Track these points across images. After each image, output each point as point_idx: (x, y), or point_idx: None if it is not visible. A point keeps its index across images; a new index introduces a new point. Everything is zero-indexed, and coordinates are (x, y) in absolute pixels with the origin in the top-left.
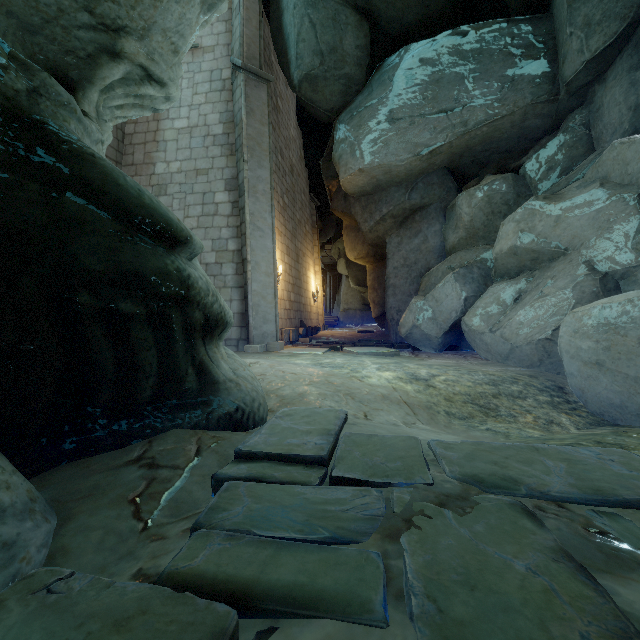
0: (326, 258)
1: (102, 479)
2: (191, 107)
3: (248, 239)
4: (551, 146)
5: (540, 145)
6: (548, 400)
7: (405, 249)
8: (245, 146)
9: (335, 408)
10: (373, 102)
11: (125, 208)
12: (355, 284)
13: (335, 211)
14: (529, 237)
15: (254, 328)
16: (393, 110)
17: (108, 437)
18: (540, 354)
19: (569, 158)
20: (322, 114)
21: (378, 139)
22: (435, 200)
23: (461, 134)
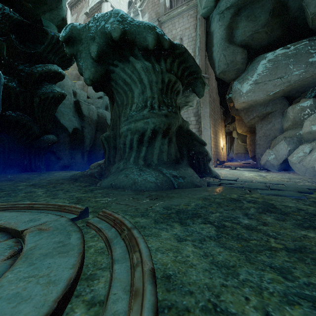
0: (226, 130)
1: (202, 180)
2: None
3: (202, 132)
4: None
5: None
6: (309, 184)
7: (264, 129)
8: (201, 102)
9: None
10: (248, 77)
11: (199, 141)
12: (241, 142)
13: (232, 114)
14: (315, 127)
15: None
16: (257, 79)
17: (199, 176)
18: None
19: None
20: (227, 81)
21: (250, 91)
22: (278, 109)
23: (287, 86)
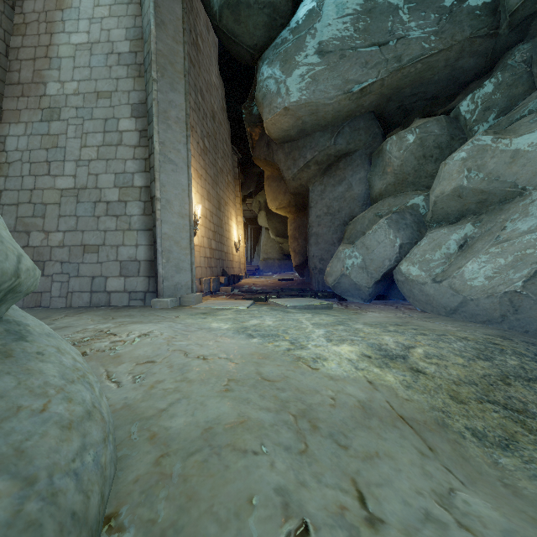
0: (247, 212)
1: None
2: (92, 20)
3: (157, 172)
4: (488, 85)
5: (471, 88)
6: None
7: (328, 197)
8: (154, 62)
9: (292, 496)
10: (300, 34)
11: None
12: (275, 235)
13: (257, 160)
14: (478, 176)
15: (164, 278)
16: (322, 42)
17: None
18: (504, 309)
19: (508, 97)
20: (245, 52)
21: (306, 74)
22: (360, 146)
23: (394, 70)
